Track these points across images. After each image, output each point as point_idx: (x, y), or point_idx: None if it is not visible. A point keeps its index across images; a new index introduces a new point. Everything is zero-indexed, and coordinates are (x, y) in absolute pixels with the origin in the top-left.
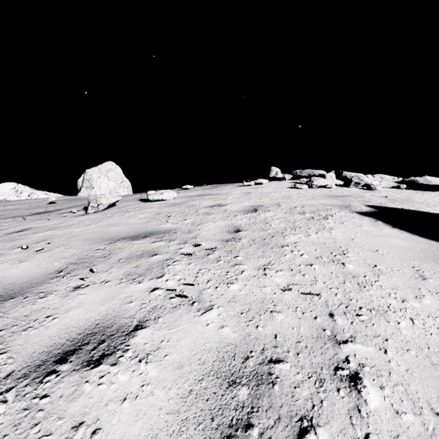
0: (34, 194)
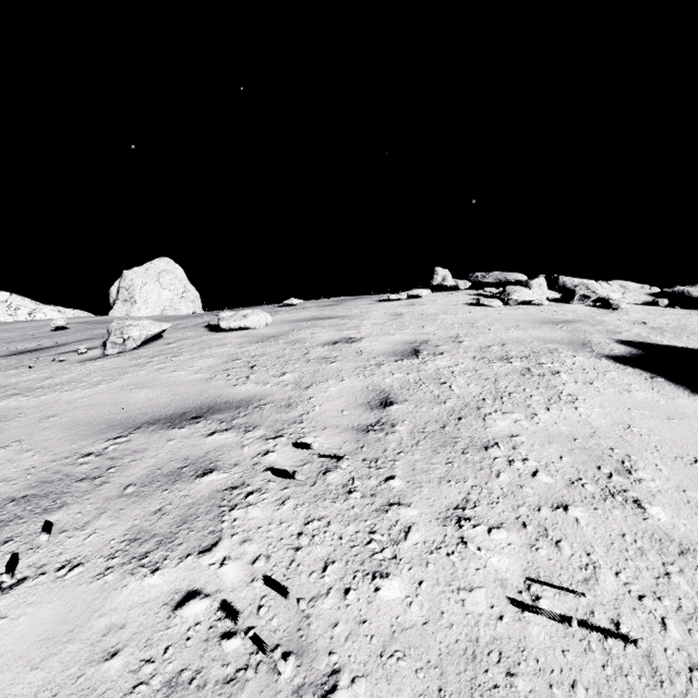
0: (39, 311)
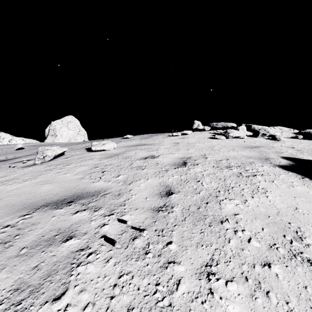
0: (13, 140)
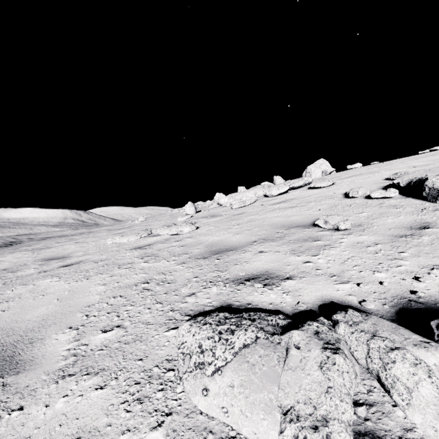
0: None
